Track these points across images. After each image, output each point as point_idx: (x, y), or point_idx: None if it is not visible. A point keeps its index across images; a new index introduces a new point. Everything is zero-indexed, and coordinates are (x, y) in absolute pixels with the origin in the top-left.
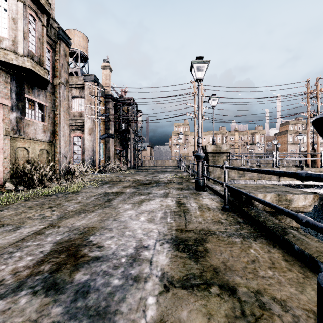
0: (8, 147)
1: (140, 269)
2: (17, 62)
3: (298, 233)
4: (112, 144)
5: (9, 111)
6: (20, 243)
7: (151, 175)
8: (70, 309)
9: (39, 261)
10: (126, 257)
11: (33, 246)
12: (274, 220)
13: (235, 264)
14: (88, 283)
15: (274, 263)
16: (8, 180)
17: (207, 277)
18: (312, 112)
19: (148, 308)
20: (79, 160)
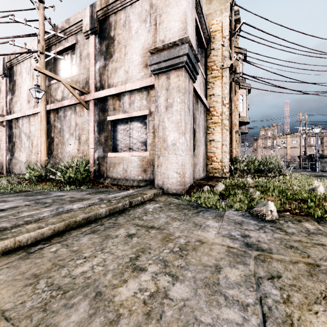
0: None
1: None
2: (245, 131)
3: None
4: None
5: None
6: None
7: None
8: None
9: None
10: None
11: None
12: None
13: None
14: None
15: None
16: None
17: None
18: None
19: None
20: None
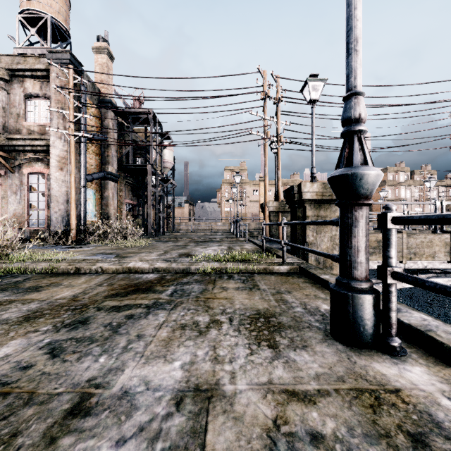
0: None
1: None
2: None
3: None
4: (114, 191)
5: None
6: None
7: (179, 250)
8: None
9: None
10: None
11: None
12: None
13: None
14: None
15: None
16: None
17: None
18: None
19: None
20: (42, 220)
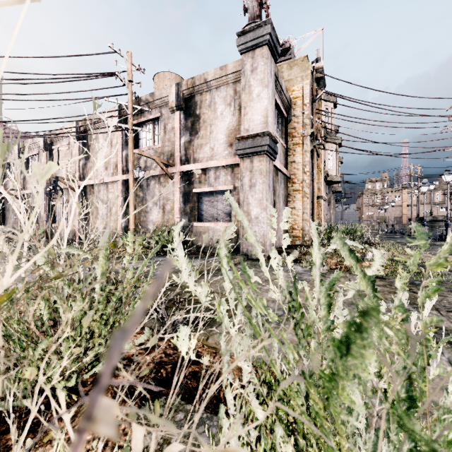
0: None
1: None
2: (338, 190)
3: None
4: None
5: None
6: None
7: None
8: None
9: None
10: None
11: None
12: None
13: None
14: None
15: None
16: None
17: None
18: None
19: None
20: None
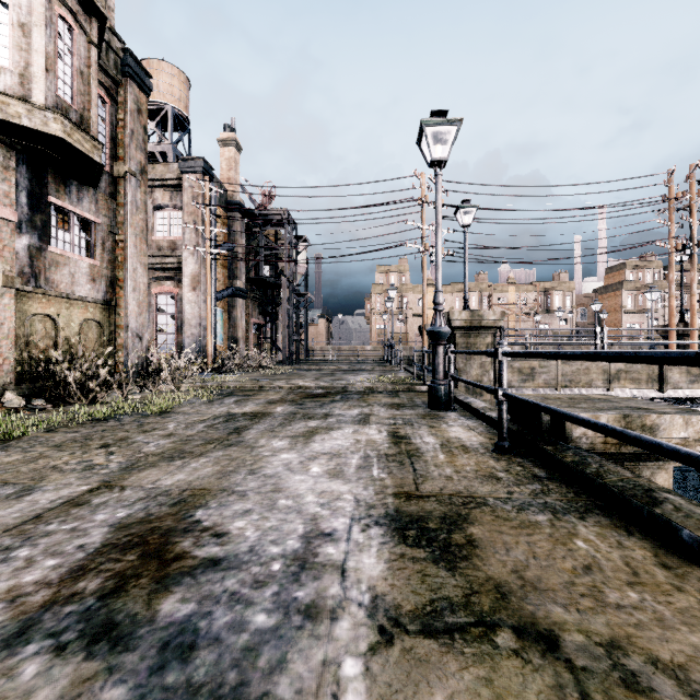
0: (11, 313)
1: (317, 587)
2: (32, 122)
3: (684, 502)
4: (242, 310)
5: (14, 233)
6: (32, 526)
7: (329, 377)
8: (149, 692)
9: (74, 570)
10: (283, 559)
11: (60, 532)
12: (621, 472)
13: (546, 574)
14: (193, 624)
15: (637, 572)
16: (12, 388)
17: (482, 607)
18: (680, 241)
19: (344, 688)
20: (171, 345)
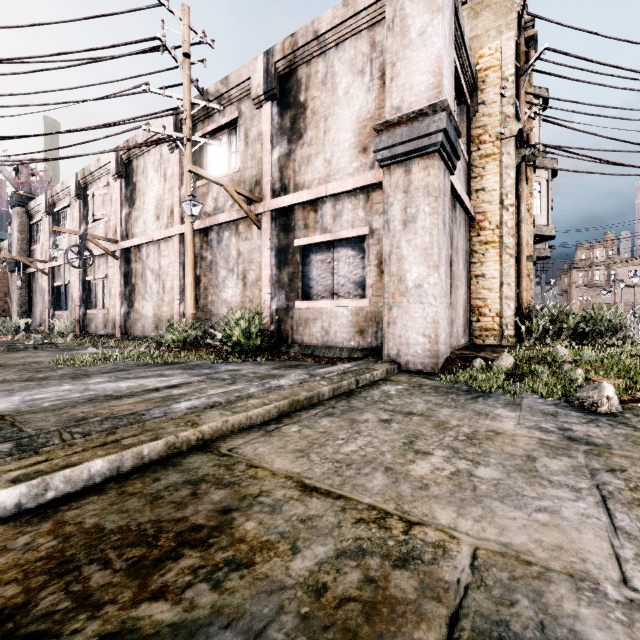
0: None
1: None
2: (545, 254)
3: None
4: None
5: None
6: None
7: None
8: None
9: None
10: None
11: None
12: None
13: None
14: None
15: None
16: None
17: None
18: None
19: None
20: None
